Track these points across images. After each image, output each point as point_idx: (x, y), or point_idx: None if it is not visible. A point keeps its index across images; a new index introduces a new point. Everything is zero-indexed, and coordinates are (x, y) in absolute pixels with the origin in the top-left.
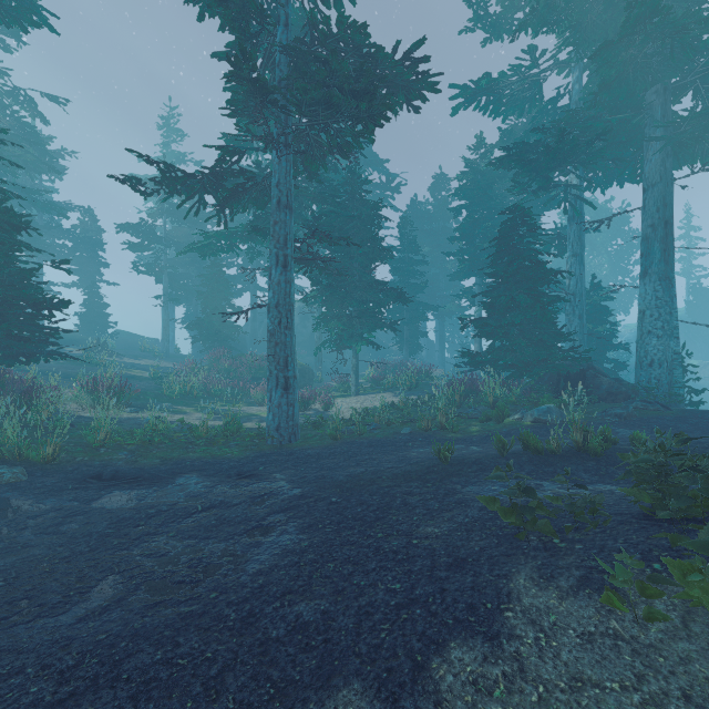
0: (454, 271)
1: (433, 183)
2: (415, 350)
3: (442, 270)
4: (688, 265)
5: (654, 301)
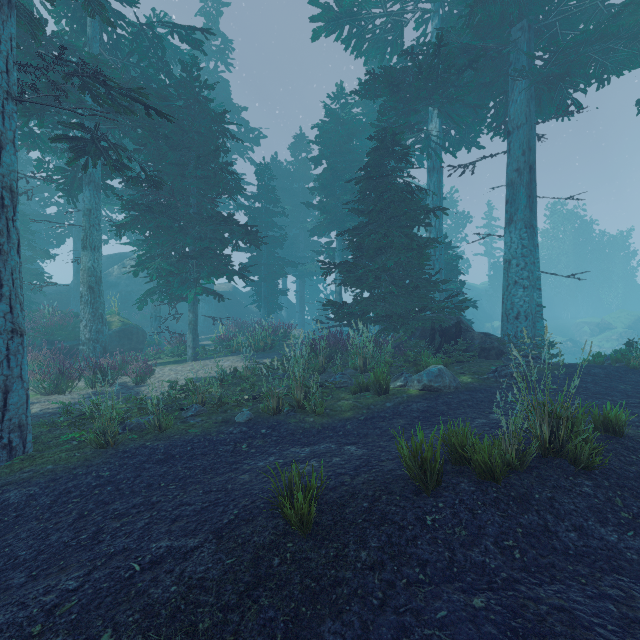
0: (315, 226)
1: (294, 143)
2: (275, 309)
3: (302, 231)
4: (490, 247)
5: (520, 250)
